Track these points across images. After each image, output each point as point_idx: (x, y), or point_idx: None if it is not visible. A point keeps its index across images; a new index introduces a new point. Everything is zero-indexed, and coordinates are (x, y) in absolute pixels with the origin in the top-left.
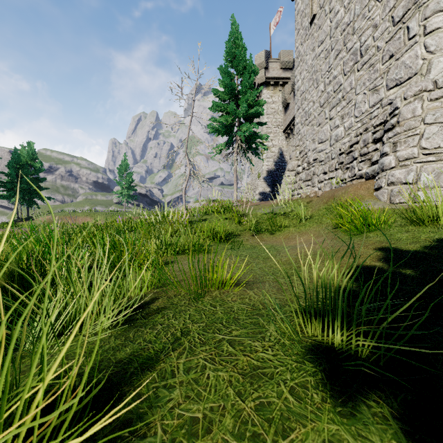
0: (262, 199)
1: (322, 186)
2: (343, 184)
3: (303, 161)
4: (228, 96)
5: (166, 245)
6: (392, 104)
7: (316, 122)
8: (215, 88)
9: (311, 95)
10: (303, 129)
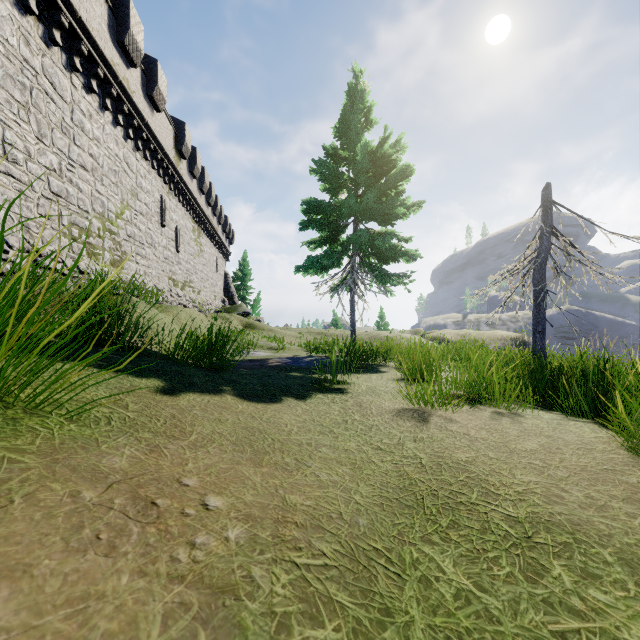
0: None
1: None
2: None
3: None
4: None
5: None
6: None
7: None
8: None
9: None
10: None
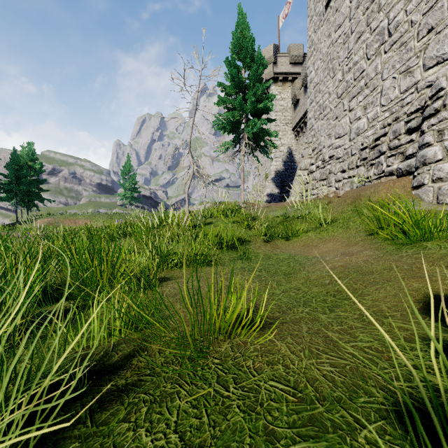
0: (270, 200)
1: (341, 186)
2: (367, 183)
3: (317, 159)
4: (235, 91)
5: (161, 256)
6: (434, 86)
7: (333, 116)
8: (221, 82)
9: (327, 86)
10: (317, 124)
